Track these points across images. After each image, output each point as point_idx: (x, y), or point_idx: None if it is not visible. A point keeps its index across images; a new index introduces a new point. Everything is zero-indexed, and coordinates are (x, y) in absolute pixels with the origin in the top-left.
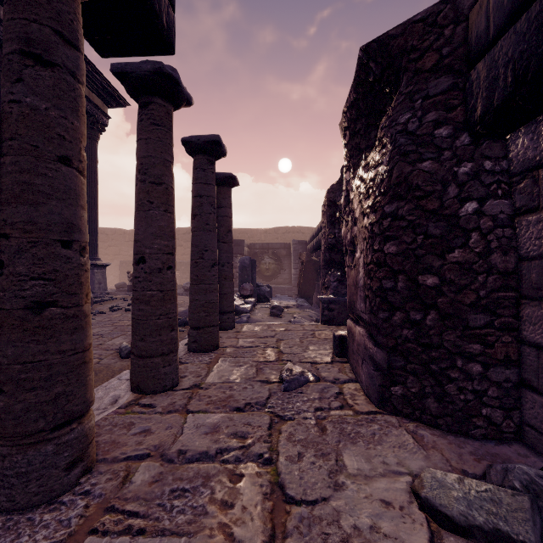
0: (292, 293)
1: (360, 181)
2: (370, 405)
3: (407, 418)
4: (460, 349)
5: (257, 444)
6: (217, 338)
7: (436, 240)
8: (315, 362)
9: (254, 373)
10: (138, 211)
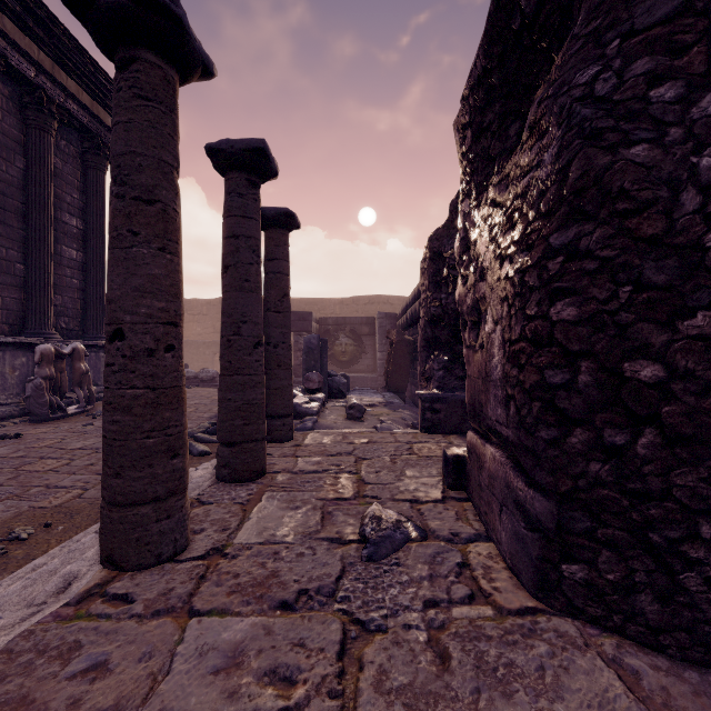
0: (377, 385)
1: (491, 206)
2: (521, 591)
3: (595, 625)
4: (707, 503)
5: (314, 701)
6: (263, 460)
7: (658, 294)
8: (416, 500)
9: (319, 523)
10: (112, 249)
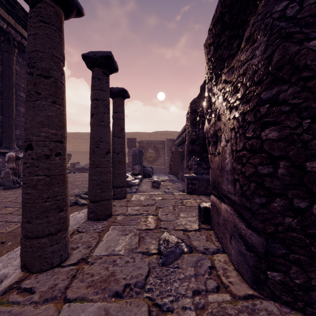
0: (165, 171)
1: (224, 83)
2: (244, 284)
3: (287, 306)
4: None
5: None
6: (110, 209)
7: None
8: (186, 230)
9: (137, 243)
10: (26, 101)
